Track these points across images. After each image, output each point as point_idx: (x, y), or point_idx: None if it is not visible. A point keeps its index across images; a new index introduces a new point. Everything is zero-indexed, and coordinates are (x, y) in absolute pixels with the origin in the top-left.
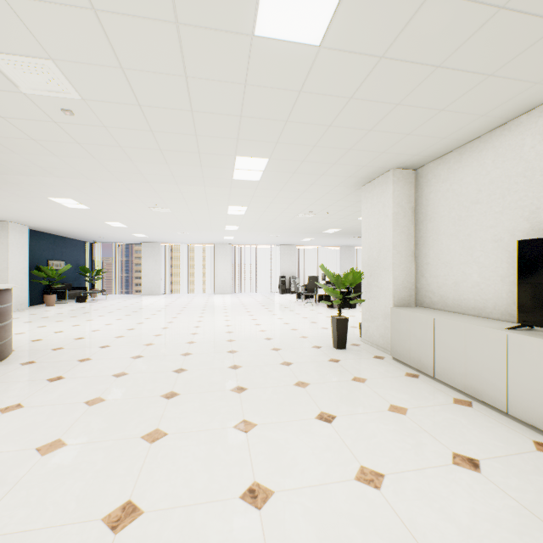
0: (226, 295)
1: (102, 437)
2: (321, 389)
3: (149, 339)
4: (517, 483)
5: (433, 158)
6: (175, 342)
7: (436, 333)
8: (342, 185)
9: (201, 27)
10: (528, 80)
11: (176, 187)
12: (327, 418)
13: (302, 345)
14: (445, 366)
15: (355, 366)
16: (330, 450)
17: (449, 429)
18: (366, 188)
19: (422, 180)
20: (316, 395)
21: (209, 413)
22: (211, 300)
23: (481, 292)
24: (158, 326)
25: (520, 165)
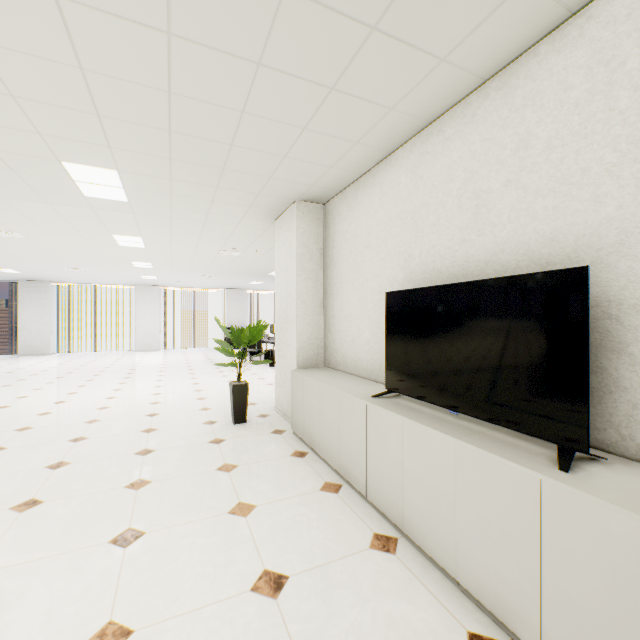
0: (151, 353)
1: None
2: (161, 490)
3: None
4: (313, 606)
5: (335, 191)
6: None
7: (321, 402)
8: (249, 216)
9: None
10: (379, 103)
11: None
12: (128, 539)
13: (192, 422)
14: (327, 441)
15: (238, 447)
16: (82, 600)
17: (286, 532)
18: (279, 223)
19: (330, 217)
20: (144, 501)
21: None
22: (122, 361)
23: (371, 351)
24: None
25: (398, 205)
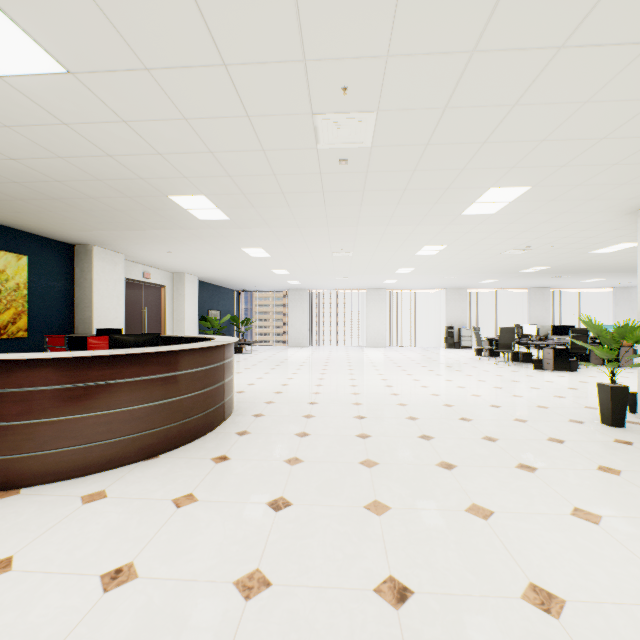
0: (382, 349)
1: (420, 504)
2: None
3: (351, 398)
4: None
5: None
6: (383, 403)
7: None
8: (607, 210)
9: (589, 45)
10: None
11: (382, 228)
12: None
13: (552, 418)
14: None
15: None
16: None
17: None
18: None
19: None
20: None
21: (520, 493)
22: (371, 355)
23: None
24: (343, 383)
25: None
